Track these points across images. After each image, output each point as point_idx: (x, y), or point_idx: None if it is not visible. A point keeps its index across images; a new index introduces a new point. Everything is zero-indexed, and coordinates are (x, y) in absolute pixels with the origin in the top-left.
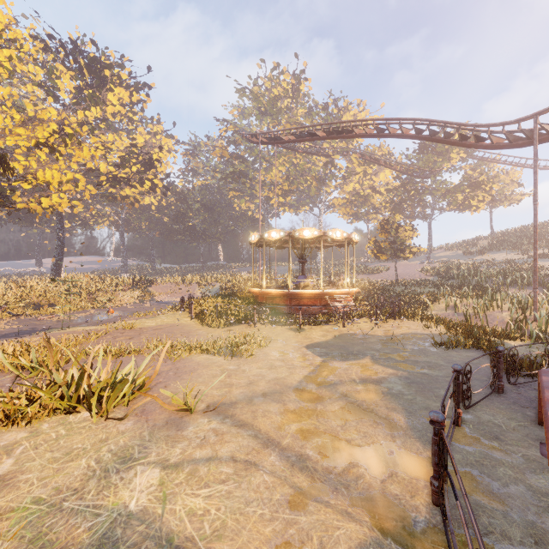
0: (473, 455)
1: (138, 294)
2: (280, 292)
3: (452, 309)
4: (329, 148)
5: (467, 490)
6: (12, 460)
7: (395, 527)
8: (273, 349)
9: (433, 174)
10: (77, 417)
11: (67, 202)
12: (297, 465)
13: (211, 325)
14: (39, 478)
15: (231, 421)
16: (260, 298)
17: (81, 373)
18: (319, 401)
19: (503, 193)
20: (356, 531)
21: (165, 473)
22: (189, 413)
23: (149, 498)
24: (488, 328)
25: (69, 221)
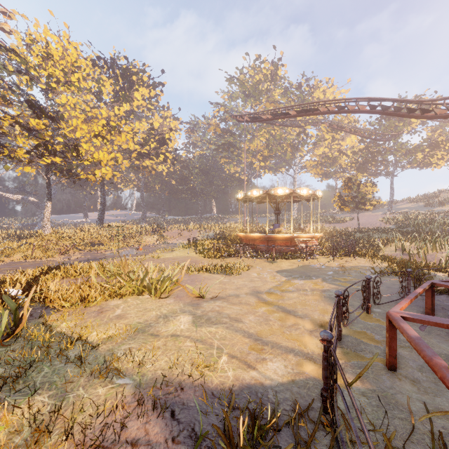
0: (370, 326)
1: (156, 238)
2: (260, 235)
3: (401, 250)
4: (302, 120)
5: (359, 337)
6: (120, 310)
7: (312, 346)
8: (253, 272)
9: (394, 137)
10: (143, 297)
11: (111, 173)
12: (263, 322)
13: (210, 257)
14: (136, 316)
15: (226, 303)
16: (244, 240)
17: (146, 273)
18: (281, 299)
19: None
20: (291, 345)
21: (194, 318)
22: (202, 298)
23: (189, 325)
24: (423, 263)
25: (107, 185)
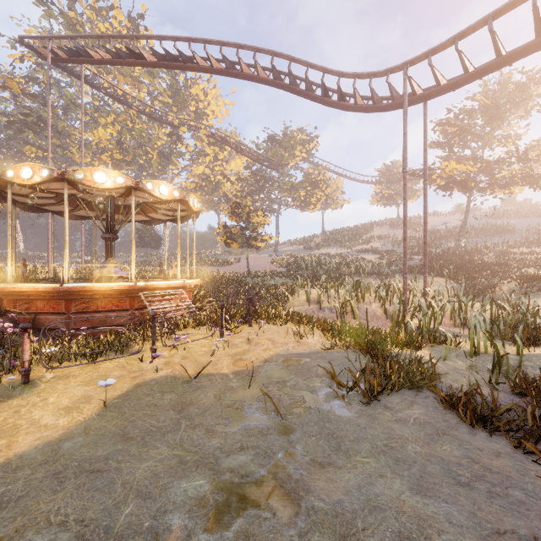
0: None
1: None
2: (42, 287)
3: (314, 302)
4: (174, 117)
5: None
6: None
7: None
8: None
9: (281, 167)
10: None
11: None
12: None
13: None
14: None
15: None
16: (5, 301)
17: None
18: None
19: (332, 197)
20: None
21: None
22: None
23: None
24: (383, 331)
25: None
